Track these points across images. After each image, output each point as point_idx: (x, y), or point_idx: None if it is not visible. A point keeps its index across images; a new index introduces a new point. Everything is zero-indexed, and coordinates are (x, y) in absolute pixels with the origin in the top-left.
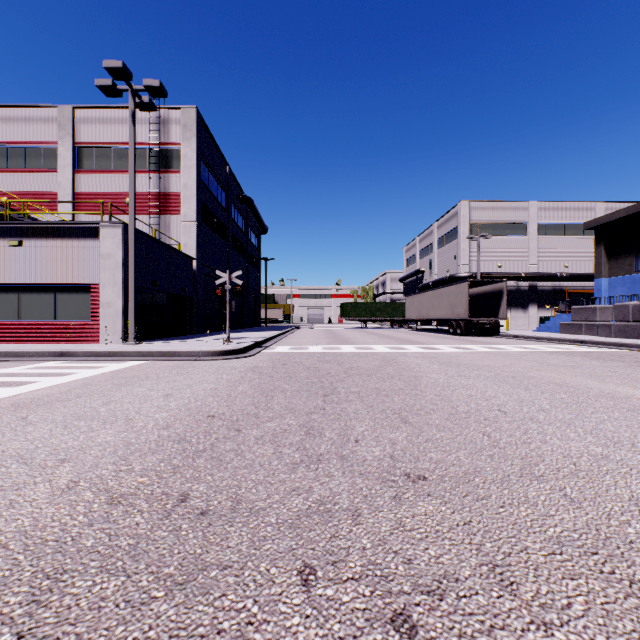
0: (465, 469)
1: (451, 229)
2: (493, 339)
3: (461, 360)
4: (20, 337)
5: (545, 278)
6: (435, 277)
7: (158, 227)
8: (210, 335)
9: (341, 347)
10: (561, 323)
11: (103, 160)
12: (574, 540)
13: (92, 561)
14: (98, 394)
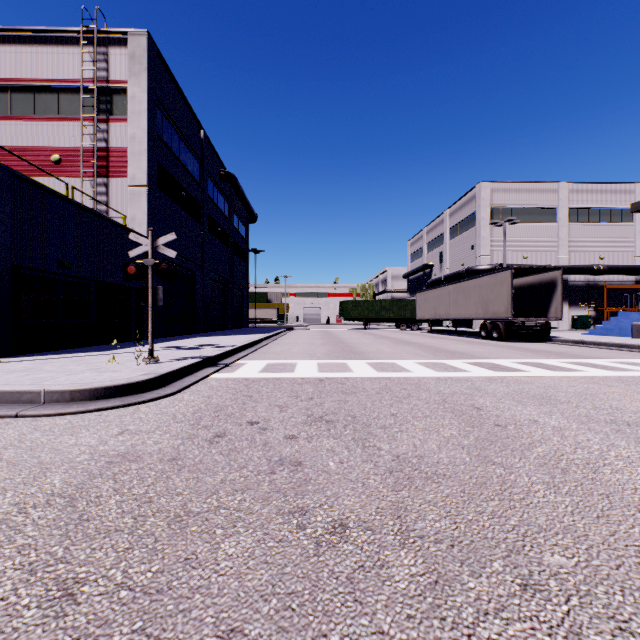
0: None
1: (467, 215)
2: (552, 346)
3: (634, 412)
4: None
5: (579, 271)
6: (447, 271)
7: (96, 194)
8: (163, 341)
9: (349, 364)
10: (635, 324)
11: (21, 103)
12: None
13: None
14: None
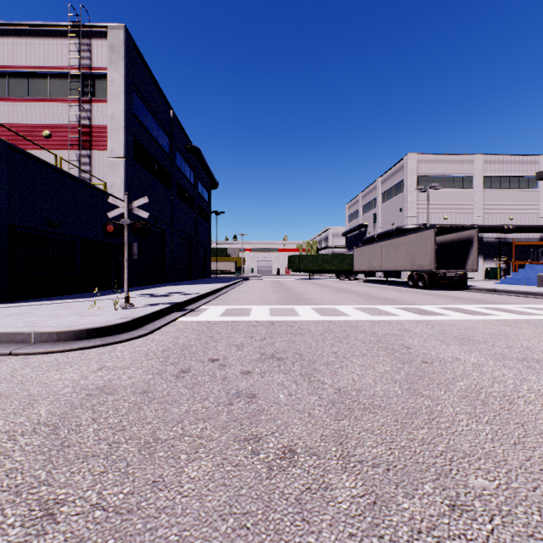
0: None
1: (397, 183)
2: (469, 294)
3: (542, 351)
4: None
5: (492, 230)
6: (379, 230)
7: (81, 164)
8: (137, 289)
9: (296, 309)
10: (539, 275)
11: (17, 87)
12: None
13: None
14: None
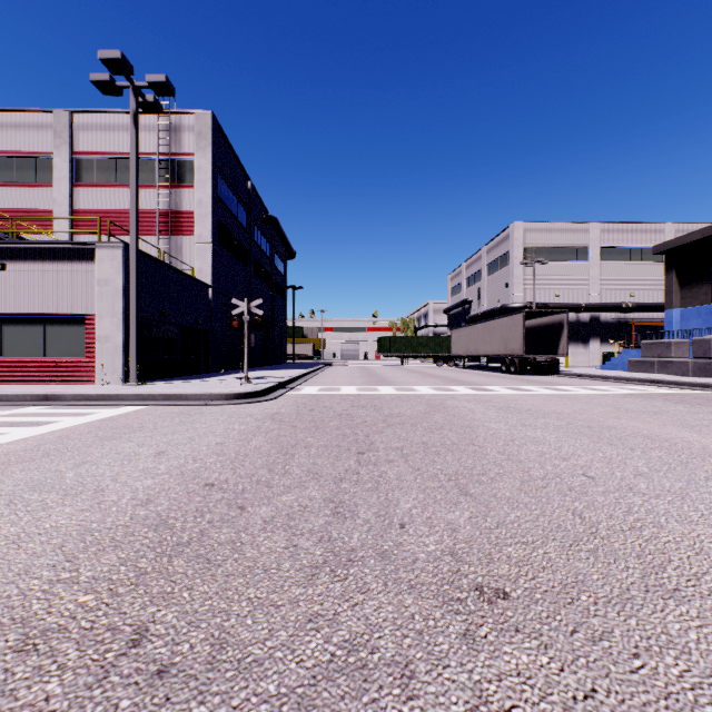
0: (562, 577)
1: (502, 254)
2: (553, 378)
3: (521, 404)
4: (3, 377)
5: (609, 309)
6: (484, 308)
7: (168, 250)
8: (228, 374)
9: (379, 388)
10: (630, 360)
11: (105, 173)
12: None
13: None
14: (72, 451)
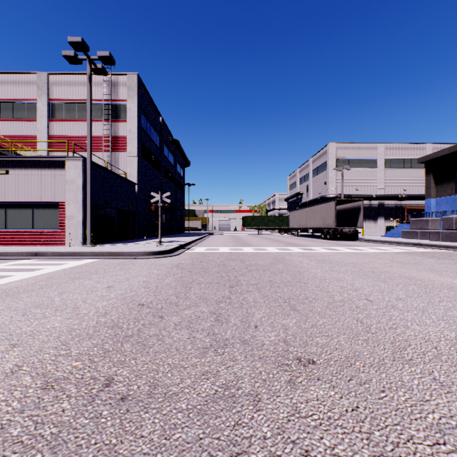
0: (346, 353)
1: (322, 163)
2: (353, 242)
3: (332, 258)
4: (7, 241)
5: (390, 198)
6: (310, 197)
7: (110, 161)
8: (148, 239)
9: (243, 248)
10: (402, 231)
11: (70, 112)
12: (453, 428)
13: (13, 453)
14: (56, 286)
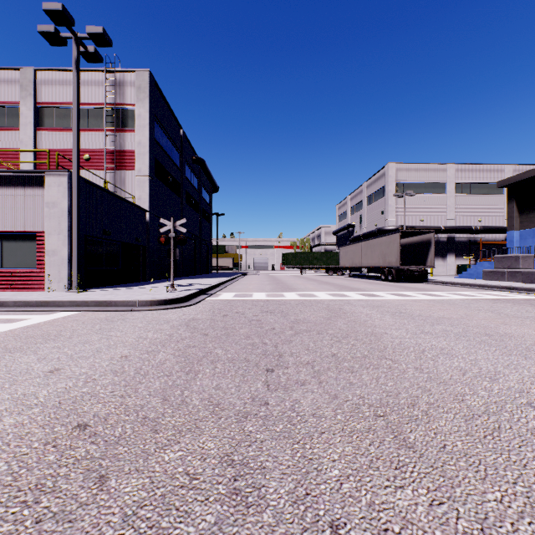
0: None
1: (379, 188)
2: (424, 285)
3: (411, 310)
4: None
5: (462, 231)
6: (365, 230)
7: (114, 181)
8: (162, 282)
9: (284, 294)
10: (484, 270)
11: (63, 119)
12: None
13: None
14: None
